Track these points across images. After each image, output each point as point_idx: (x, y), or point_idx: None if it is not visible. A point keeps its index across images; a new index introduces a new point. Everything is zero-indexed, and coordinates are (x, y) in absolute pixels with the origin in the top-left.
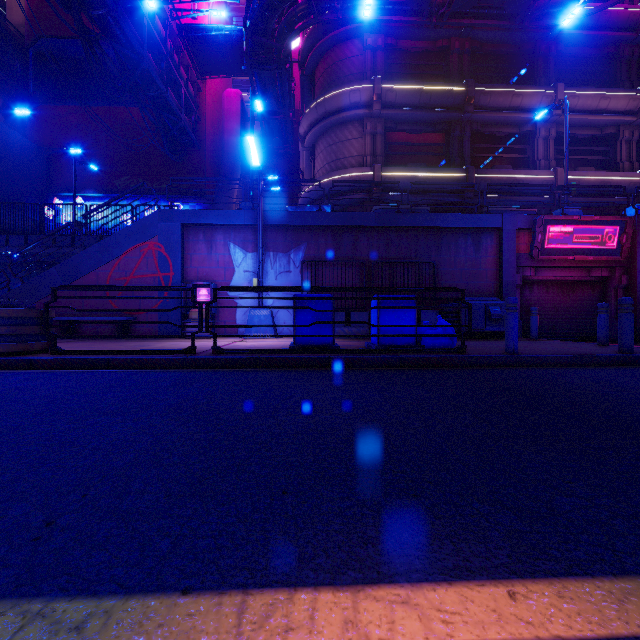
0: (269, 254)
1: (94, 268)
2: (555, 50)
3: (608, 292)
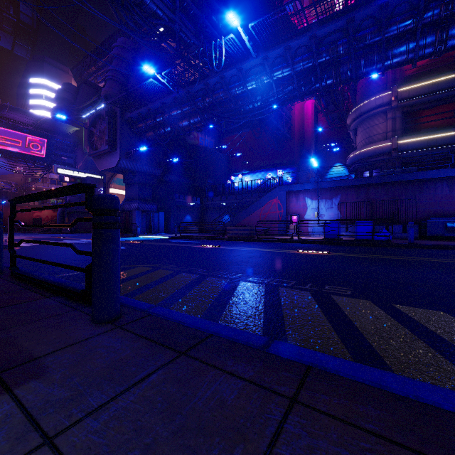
0: (322, 200)
1: (256, 210)
2: None
3: None
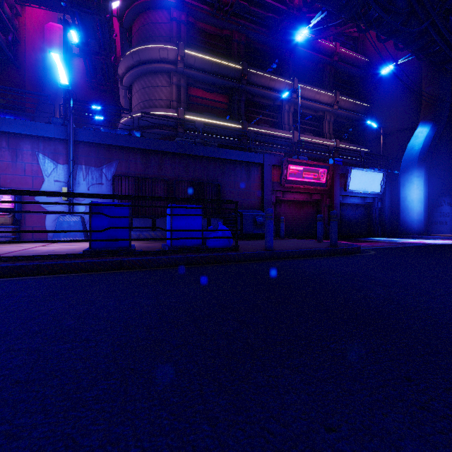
0: (81, 167)
1: None
2: (293, 57)
3: (320, 209)
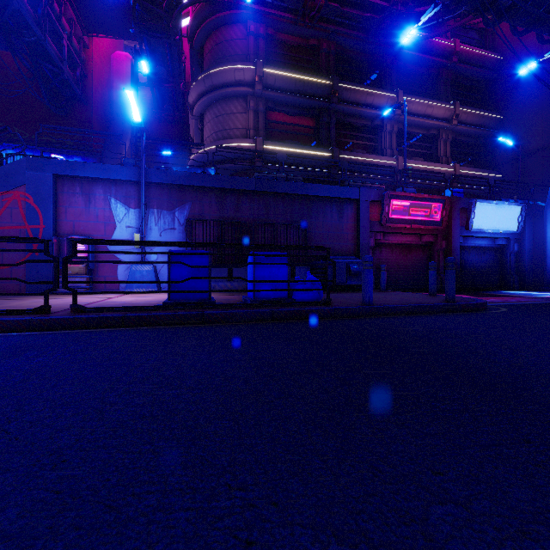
0: (153, 211)
1: None
2: (397, 64)
3: (433, 254)
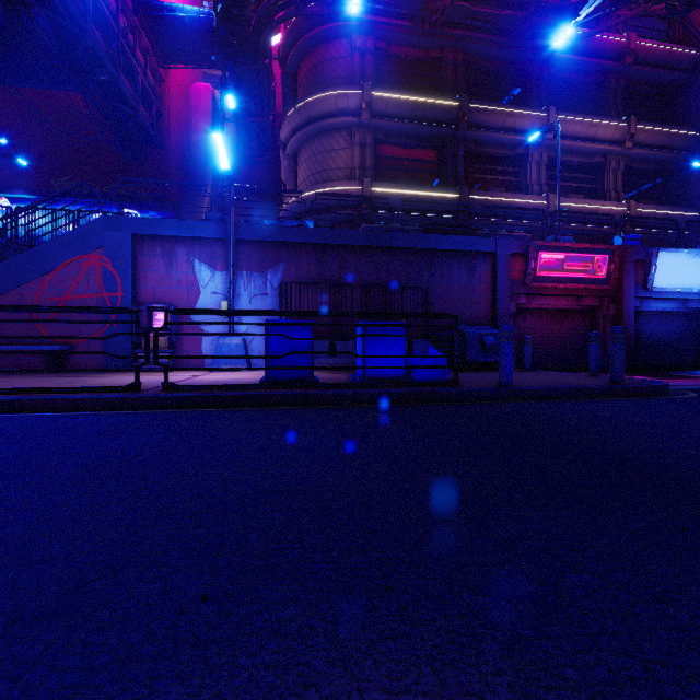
0: (242, 273)
1: (16, 285)
2: (547, 72)
3: (597, 321)
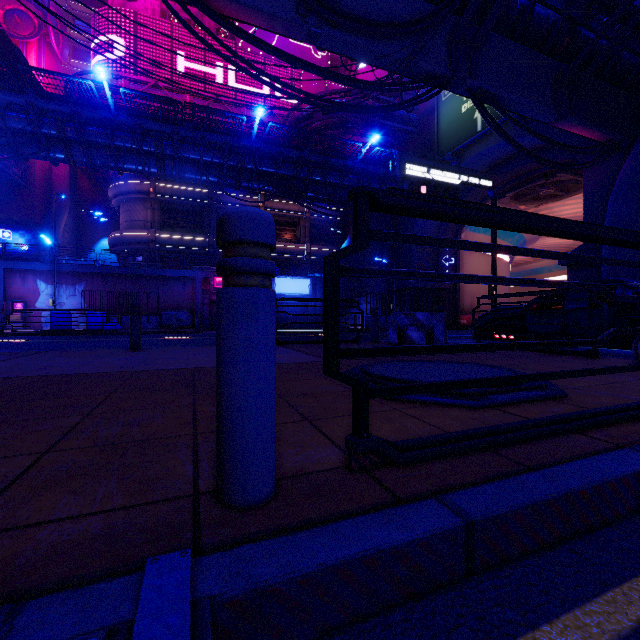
0: (63, 286)
1: None
2: None
3: None
